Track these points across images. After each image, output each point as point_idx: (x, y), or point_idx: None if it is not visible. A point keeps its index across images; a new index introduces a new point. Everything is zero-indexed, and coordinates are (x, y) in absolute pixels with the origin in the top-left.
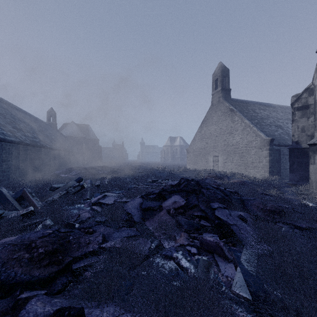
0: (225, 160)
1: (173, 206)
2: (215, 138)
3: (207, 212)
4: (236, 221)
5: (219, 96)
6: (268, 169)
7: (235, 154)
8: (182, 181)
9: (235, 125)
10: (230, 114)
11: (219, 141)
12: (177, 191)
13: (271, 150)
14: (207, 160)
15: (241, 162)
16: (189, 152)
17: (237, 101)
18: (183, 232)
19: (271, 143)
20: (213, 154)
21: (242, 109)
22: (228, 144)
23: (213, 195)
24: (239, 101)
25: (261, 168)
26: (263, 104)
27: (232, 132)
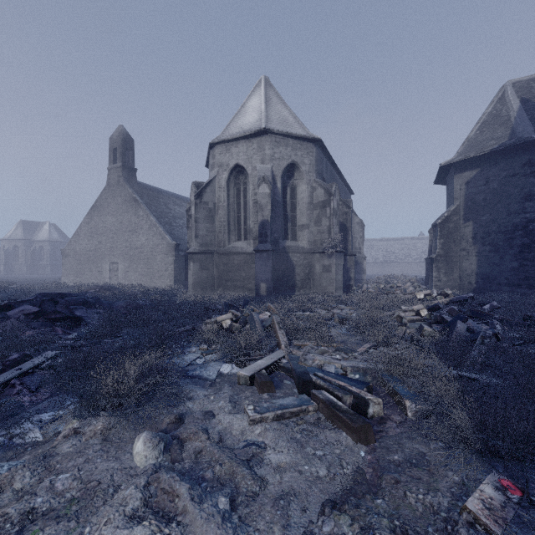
0: (127, 269)
1: (23, 312)
2: (113, 236)
3: (64, 312)
4: (88, 313)
5: (119, 175)
6: (174, 278)
7: (140, 260)
8: (41, 294)
9: (139, 221)
10: (134, 205)
11: (119, 241)
12: (30, 301)
13: (177, 257)
14: (101, 269)
15: (147, 270)
16: (67, 256)
17: (147, 188)
18: (34, 329)
19: (177, 249)
20: (110, 259)
21: (152, 200)
22: (131, 247)
23: (75, 299)
24: (150, 188)
25: (167, 277)
26: (182, 198)
27: (136, 230)
